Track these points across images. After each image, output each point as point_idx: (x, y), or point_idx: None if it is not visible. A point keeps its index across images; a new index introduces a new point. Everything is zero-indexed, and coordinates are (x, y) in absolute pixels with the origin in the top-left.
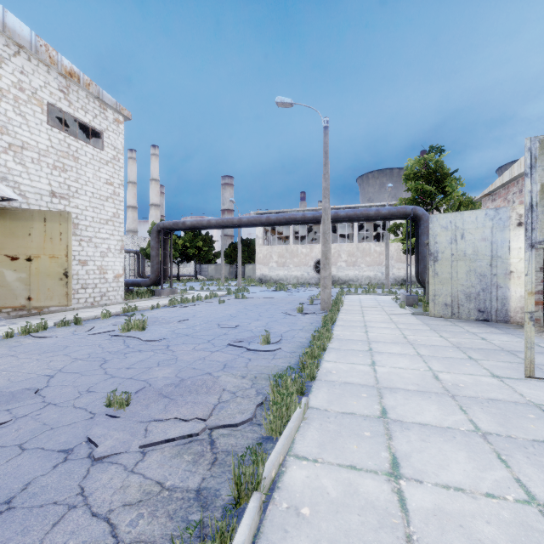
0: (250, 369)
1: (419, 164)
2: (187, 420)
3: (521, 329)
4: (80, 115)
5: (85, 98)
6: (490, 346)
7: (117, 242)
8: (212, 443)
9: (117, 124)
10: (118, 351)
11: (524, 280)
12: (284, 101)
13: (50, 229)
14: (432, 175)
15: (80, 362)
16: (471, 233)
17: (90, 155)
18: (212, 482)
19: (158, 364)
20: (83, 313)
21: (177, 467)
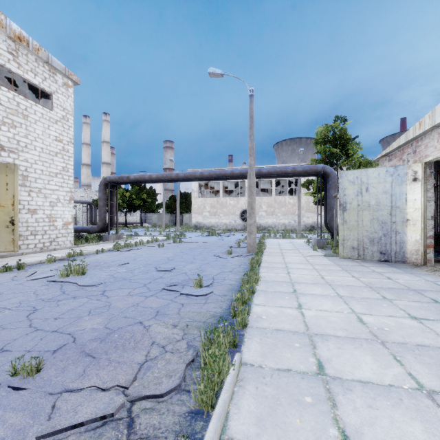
0: (182, 316)
1: (327, 131)
2: (105, 389)
3: (416, 268)
4: (29, 76)
5: (34, 61)
6: (397, 285)
7: (66, 193)
8: (130, 425)
9: (66, 88)
10: (52, 298)
11: (418, 227)
12: (215, 72)
13: None
14: (337, 140)
15: (7, 312)
16: (374, 187)
17: (39, 113)
18: None
19: (89, 312)
20: (31, 257)
21: None
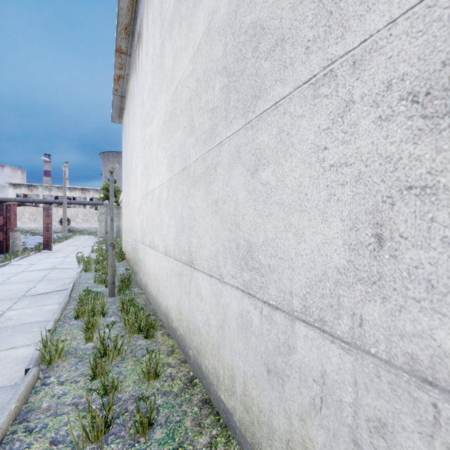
0: None
1: (107, 185)
2: None
3: None
4: None
5: None
6: None
7: None
8: None
9: None
10: None
11: None
12: (46, 159)
13: None
14: None
15: None
16: None
17: None
18: None
19: None
20: None
21: None
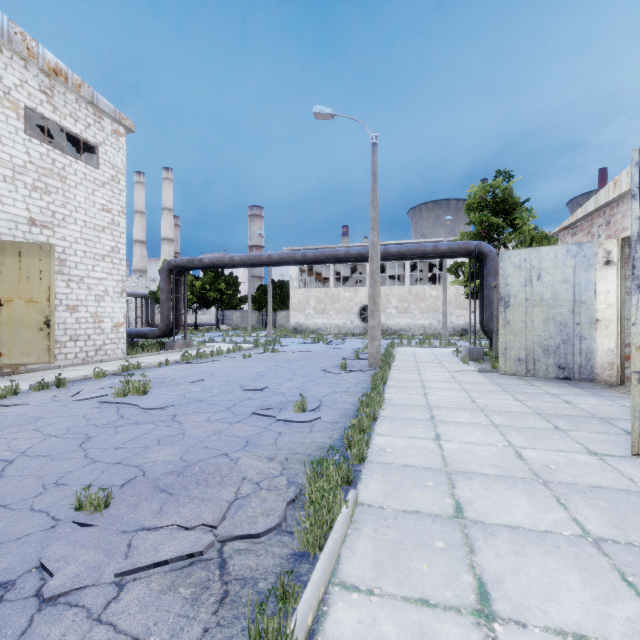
0: (280, 447)
1: (484, 192)
2: (189, 528)
3: (609, 389)
4: (68, 123)
5: (75, 102)
6: (578, 412)
7: (117, 283)
8: (222, 565)
9: (117, 137)
10: (108, 424)
11: (612, 331)
12: (323, 112)
13: (27, 265)
14: (499, 205)
15: (53, 440)
16: (549, 273)
17: (81, 174)
18: (219, 636)
19: (159, 441)
20: (71, 372)
21: (167, 609)
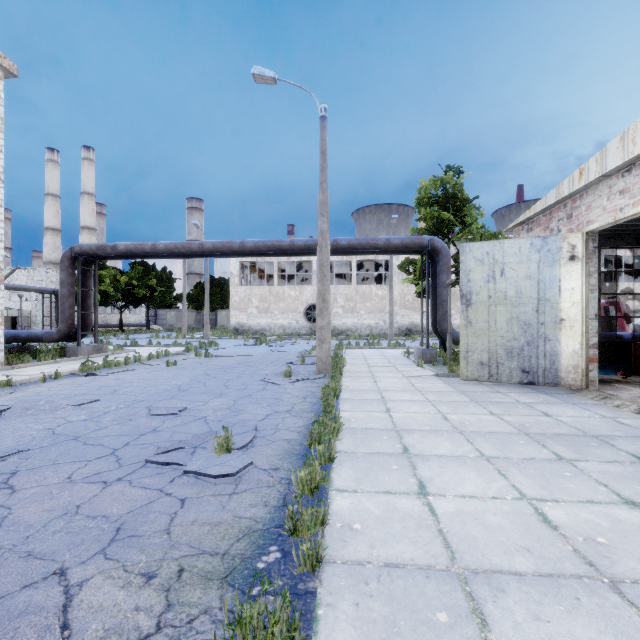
0: (174, 539)
1: (435, 186)
2: None
3: (575, 394)
4: None
5: None
6: (566, 428)
7: None
8: None
9: None
10: None
11: (577, 331)
12: (264, 74)
13: None
14: (450, 201)
15: None
16: (513, 268)
17: None
18: None
19: None
20: None
21: None
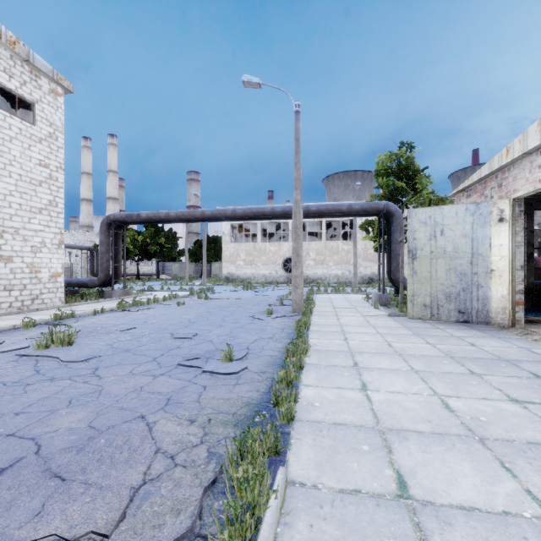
0: (203, 405)
1: (390, 160)
2: (72, 540)
3: (503, 331)
4: (2, 78)
5: (9, 59)
6: (485, 354)
7: (55, 235)
8: None
9: (55, 96)
10: (18, 381)
11: (505, 279)
12: (251, 80)
13: None
14: (403, 171)
15: None
16: (451, 229)
17: (16, 129)
18: None
19: (69, 402)
20: (2, 321)
21: None
